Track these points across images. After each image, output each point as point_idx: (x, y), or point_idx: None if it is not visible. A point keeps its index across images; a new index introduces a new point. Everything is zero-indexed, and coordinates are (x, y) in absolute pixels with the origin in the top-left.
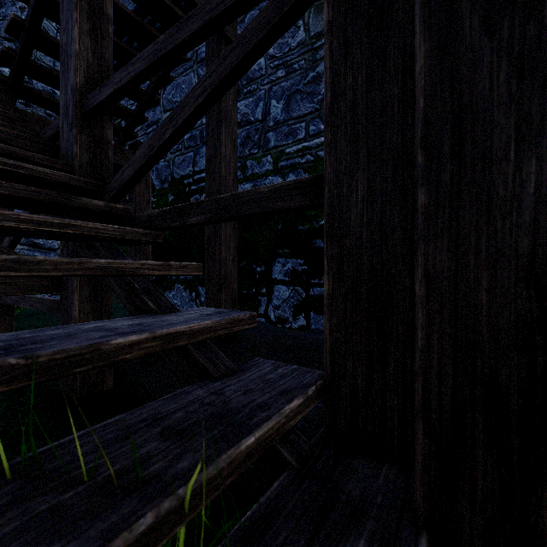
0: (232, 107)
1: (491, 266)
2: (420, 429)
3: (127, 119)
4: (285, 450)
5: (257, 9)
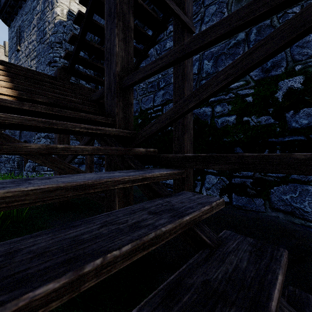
0: (190, 70)
1: None
2: None
3: None
4: None
5: (194, 6)
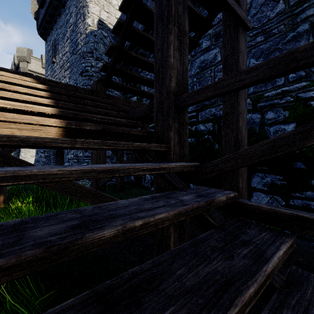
0: None
1: None
2: None
3: None
4: None
5: None
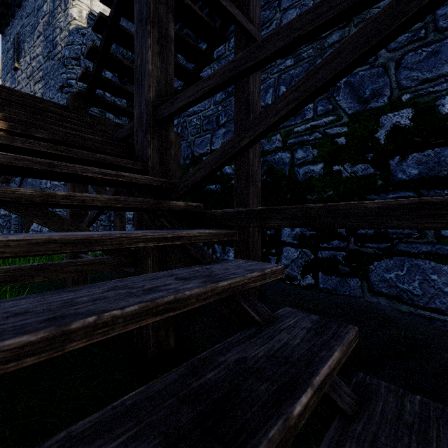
0: (257, 99)
1: None
2: None
3: None
4: None
5: (267, 10)
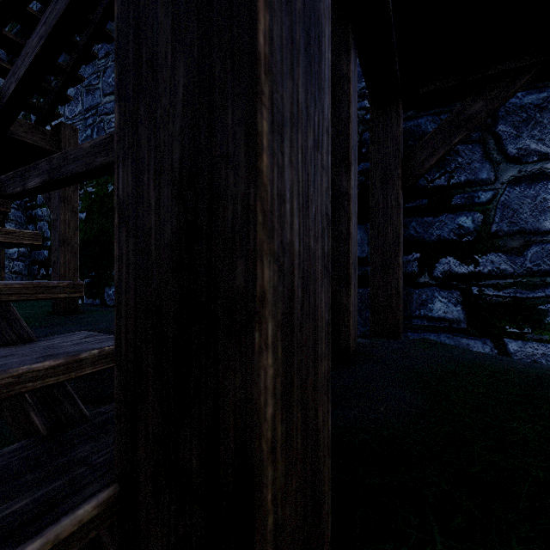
0: None
1: (158, 183)
2: (115, 373)
3: (47, 96)
4: (40, 419)
5: None
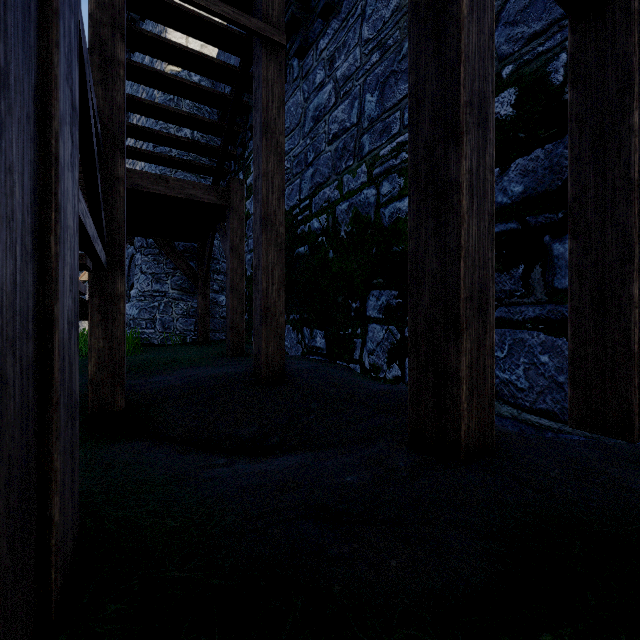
0: (276, 116)
1: None
2: None
3: (217, 157)
4: None
5: None
